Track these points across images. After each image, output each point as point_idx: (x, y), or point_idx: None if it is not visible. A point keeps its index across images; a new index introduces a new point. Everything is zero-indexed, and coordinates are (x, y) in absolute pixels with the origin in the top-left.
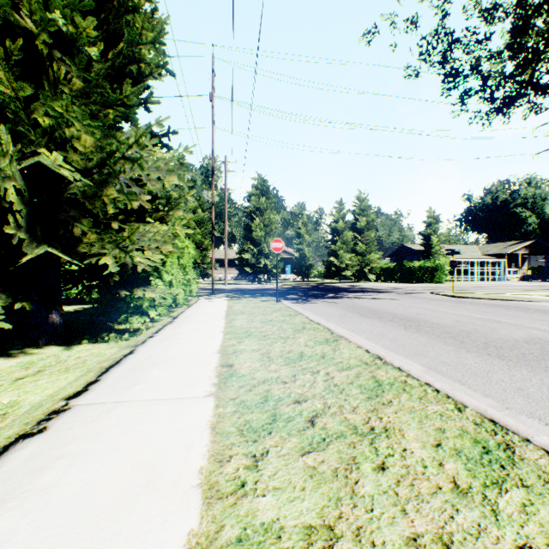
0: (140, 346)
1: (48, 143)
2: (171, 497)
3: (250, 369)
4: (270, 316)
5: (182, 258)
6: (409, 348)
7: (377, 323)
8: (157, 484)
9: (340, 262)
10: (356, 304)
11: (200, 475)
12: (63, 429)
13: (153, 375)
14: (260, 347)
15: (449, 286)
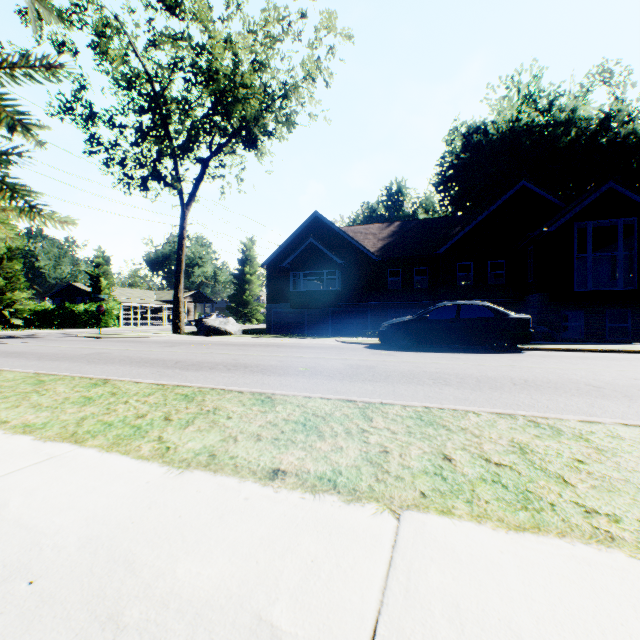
0: None
1: None
2: None
3: None
4: None
5: None
6: None
7: None
8: None
9: None
10: None
11: None
12: None
13: None
14: None
15: (115, 330)
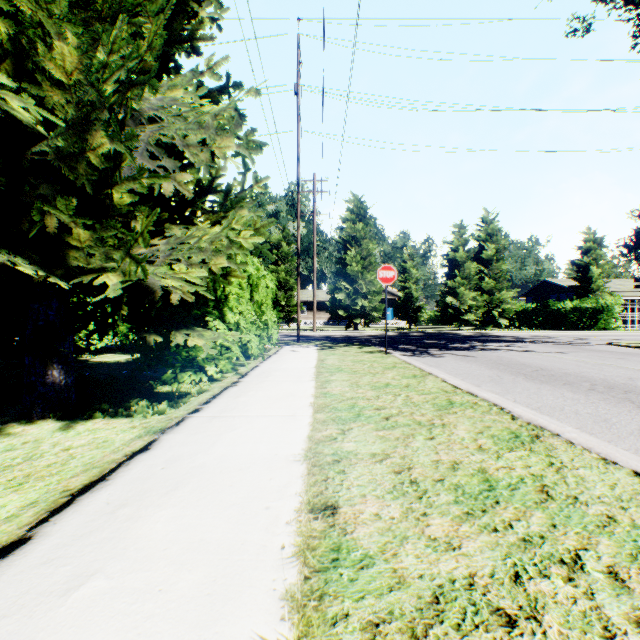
0: (168, 431)
1: (16, 78)
2: None
3: (381, 529)
4: (383, 376)
5: (256, 292)
6: None
7: (571, 395)
8: None
9: (459, 302)
10: (504, 358)
11: None
12: None
13: (150, 531)
14: (385, 449)
15: (622, 334)
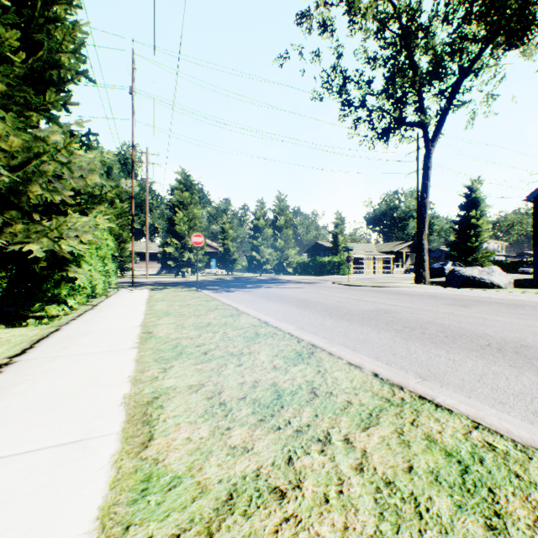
0: (64, 326)
1: None
2: (111, 386)
3: (167, 333)
4: (189, 301)
5: (101, 250)
6: (293, 318)
7: (278, 304)
8: (101, 383)
9: (261, 256)
10: (268, 292)
11: (129, 378)
12: (17, 371)
13: (83, 341)
14: (176, 321)
15: (350, 277)
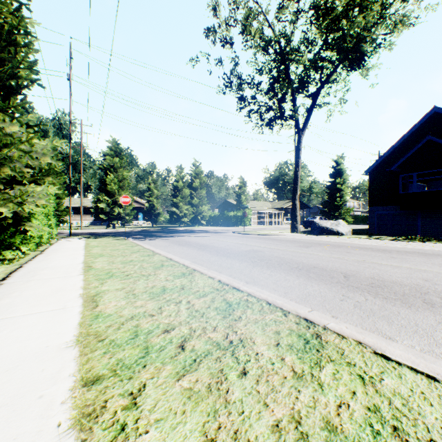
0: (25, 264)
1: None
2: (71, 291)
3: (102, 266)
4: (118, 247)
5: (45, 208)
6: (191, 256)
7: (185, 248)
8: (65, 290)
9: (180, 211)
10: (181, 239)
11: (81, 287)
12: (8, 287)
13: (44, 272)
14: (109, 260)
15: (249, 228)
